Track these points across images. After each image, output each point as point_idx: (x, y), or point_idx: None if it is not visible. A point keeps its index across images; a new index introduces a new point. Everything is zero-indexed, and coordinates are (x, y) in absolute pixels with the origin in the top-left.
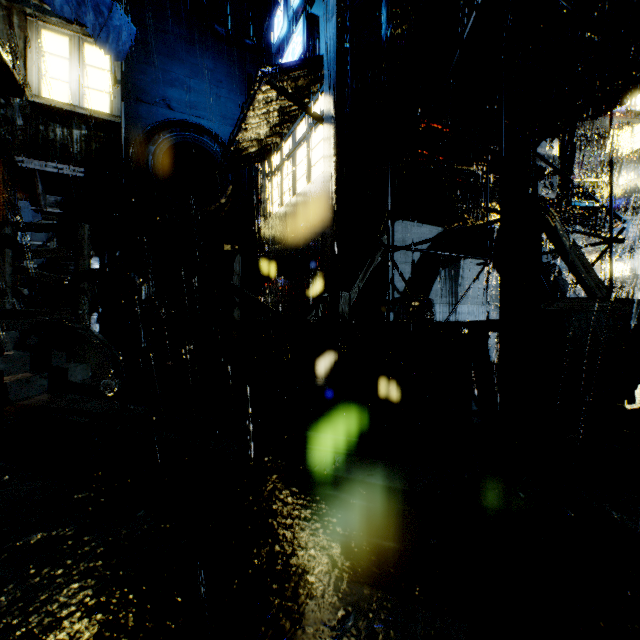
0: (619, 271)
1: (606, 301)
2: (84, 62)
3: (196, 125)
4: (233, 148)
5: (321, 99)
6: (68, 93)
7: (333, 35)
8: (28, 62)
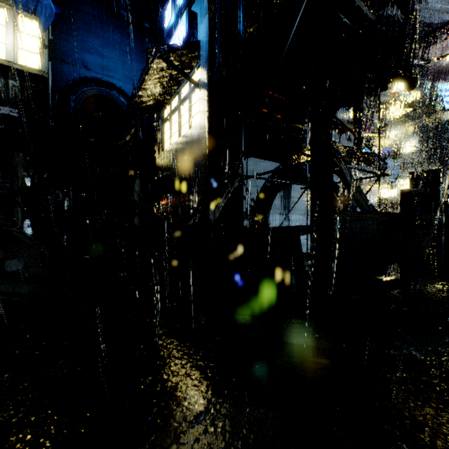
0: (391, 193)
1: (372, 214)
2: (18, 29)
3: (107, 82)
4: (135, 101)
5: (198, 71)
6: (5, 52)
7: (206, 28)
8: None
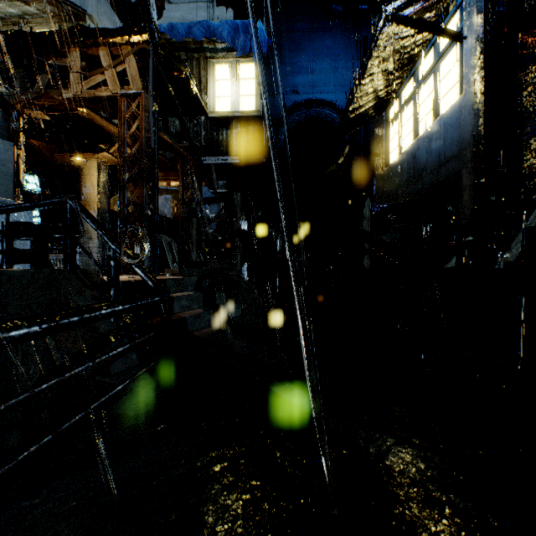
0: None
1: None
2: (239, 78)
3: (317, 100)
4: (351, 107)
5: (454, 18)
6: (230, 104)
7: None
8: (208, 91)
